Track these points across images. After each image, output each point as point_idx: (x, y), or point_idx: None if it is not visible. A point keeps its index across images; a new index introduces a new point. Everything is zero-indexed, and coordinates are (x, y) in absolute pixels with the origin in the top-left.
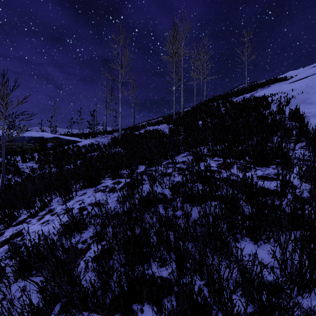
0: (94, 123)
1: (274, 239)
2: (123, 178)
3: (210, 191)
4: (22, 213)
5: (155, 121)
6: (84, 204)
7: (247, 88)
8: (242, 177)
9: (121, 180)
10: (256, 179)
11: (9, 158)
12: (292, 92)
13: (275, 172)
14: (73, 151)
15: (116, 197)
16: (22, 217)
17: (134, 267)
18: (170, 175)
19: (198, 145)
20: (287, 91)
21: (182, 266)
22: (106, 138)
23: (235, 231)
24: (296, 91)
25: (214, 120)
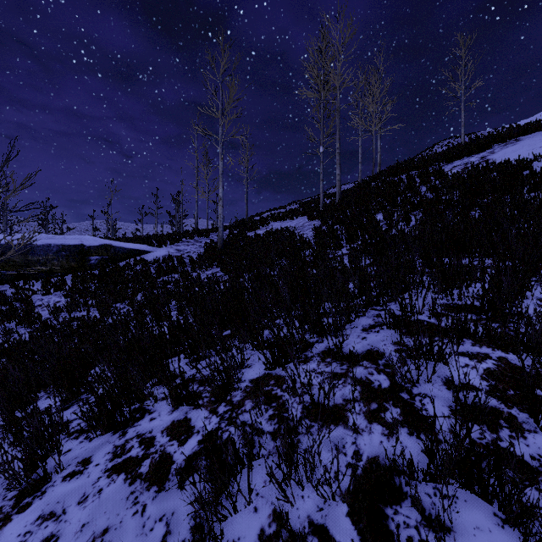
0: (179, 215)
1: None
2: (200, 409)
3: None
4: None
5: (286, 210)
6: None
7: (470, 145)
8: None
9: (193, 417)
10: None
11: (22, 284)
12: None
13: None
14: (134, 272)
15: (162, 523)
16: None
17: None
18: (352, 468)
19: (399, 290)
20: None
21: None
22: (197, 245)
23: None
24: None
25: (415, 216)
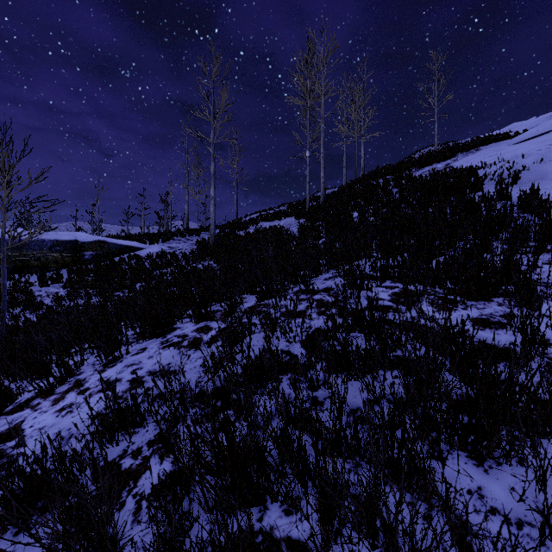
0: (167, 216)
1: (527, 466)
2: (215, 321)
3: (382, 350)
4: (28, 386)
5: (275, 212)
6: (137, 376)
7: (438, 153)
8: (444, 323)
9: (211, 324)
10: (468, 325)
11: (17, 278)
12: (522, 159)
13: (503, 311)
14: (129, 266)
15: (201, 359)
16: (26, 395)
17: (232, 525)
18: (303, 318)
19: (354, 258)
20: (512, 158)
21: (332, 516)
22: (189, 243)
23: (434, 435)
24: (529, 157)
25: (381, 211)
